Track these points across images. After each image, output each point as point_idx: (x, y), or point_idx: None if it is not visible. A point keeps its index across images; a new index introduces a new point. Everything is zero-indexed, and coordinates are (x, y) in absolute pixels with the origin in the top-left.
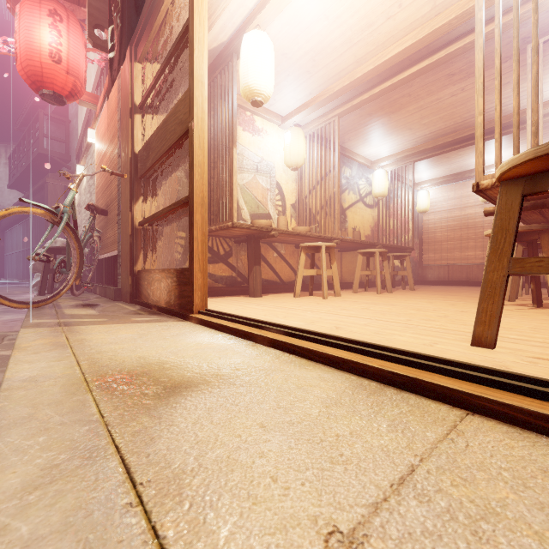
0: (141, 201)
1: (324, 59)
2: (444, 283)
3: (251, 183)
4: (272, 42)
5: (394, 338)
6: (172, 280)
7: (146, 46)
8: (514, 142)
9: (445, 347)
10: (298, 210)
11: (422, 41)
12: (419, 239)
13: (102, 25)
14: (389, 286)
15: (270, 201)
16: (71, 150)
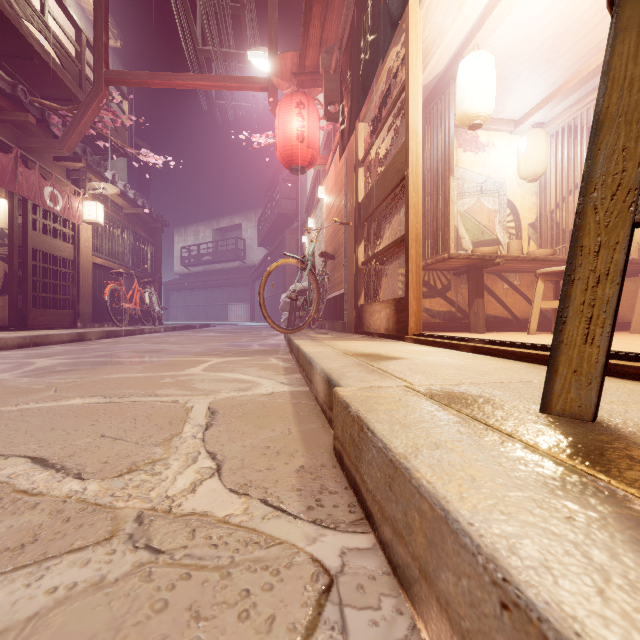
0: (363, 243)
1: (570, 39)
2: None
3: (474, 207)
4: (492, 56)
5: None
6: (391, 309)
7: (367, 107)
8: None
9: None
10: (540, 229)
11: None
12: None
13: (333, 101)
14: None
15: (499, 224)
16: (301, 205)
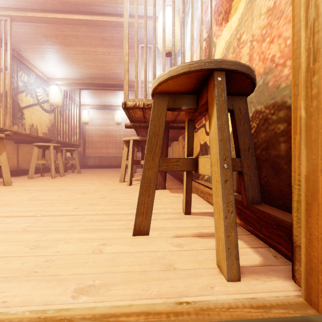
0: None
1: None
2: (98, 167)
3: None
4: None
5: (57, 251)
6: None
7: None
8: (145, 82)
9: (114, 249)
10: None
11: None
12: (83, 140)
13: None
14: (62, 171)
15: None
16: None
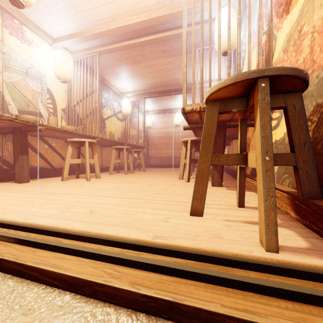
0: None
1: (87, 3)
2: (159, 166)
3: (20, 83)
4: None
5: (139, 217)
6: None
7: None
8: (201, 87)
9: (176, 221)
10: (68, 114)
11: (151, 21)
12: (147, 142)
13: None
14: (131, 169)
15: (41, 102)
16: None
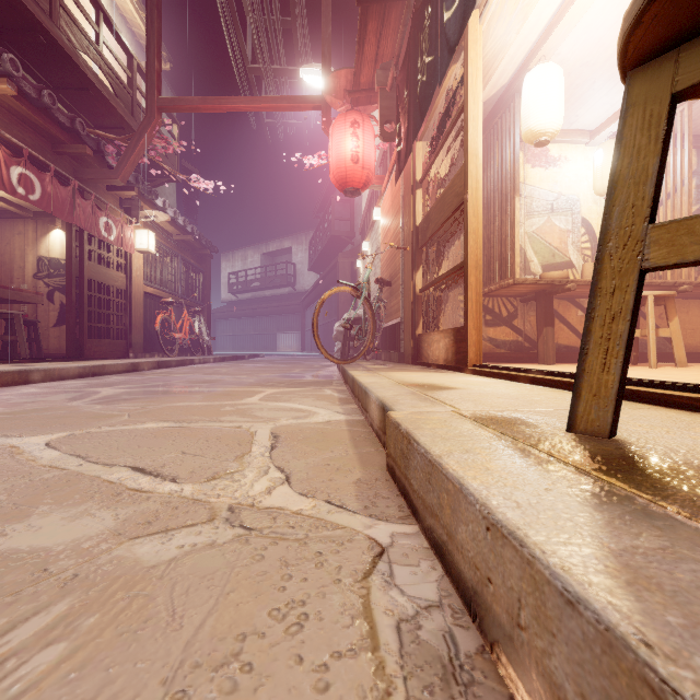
0: (422, 269)
1: None
2: None
3: (543, 227)
4: (561, 68)
5: None
6: (450, 339)
7: (426, 126)
8: None
9: None
10: None
11: None
12: None
13: (390, 120)
14: None
15: (572, 245)
16: (355, 227)
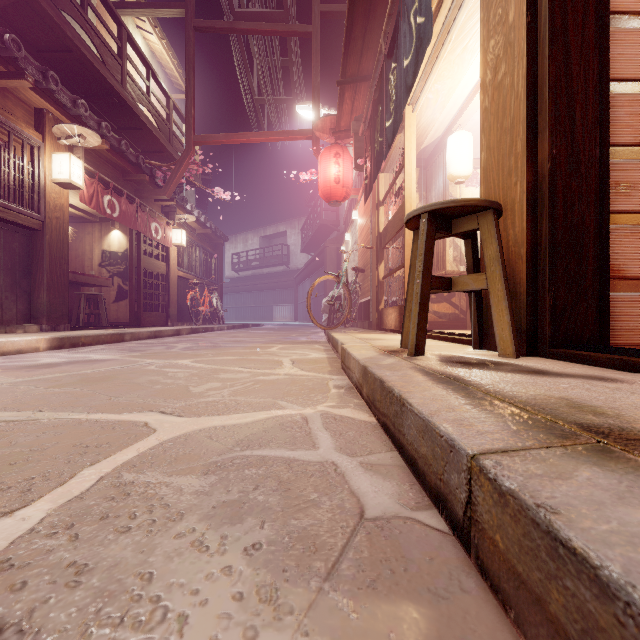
0: (383, 263)
1: None
2: None
3: None
4: (471, 134)
5: None
6: (397, 313)
7: (385, 164)
8: None
9: None
10: None
11: None
12: None
13: (361, 156)
14: None
15: None
16: (340, 216)
